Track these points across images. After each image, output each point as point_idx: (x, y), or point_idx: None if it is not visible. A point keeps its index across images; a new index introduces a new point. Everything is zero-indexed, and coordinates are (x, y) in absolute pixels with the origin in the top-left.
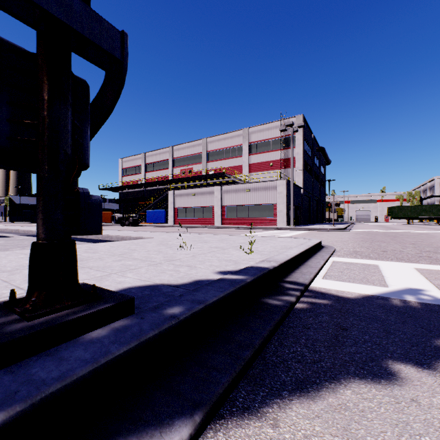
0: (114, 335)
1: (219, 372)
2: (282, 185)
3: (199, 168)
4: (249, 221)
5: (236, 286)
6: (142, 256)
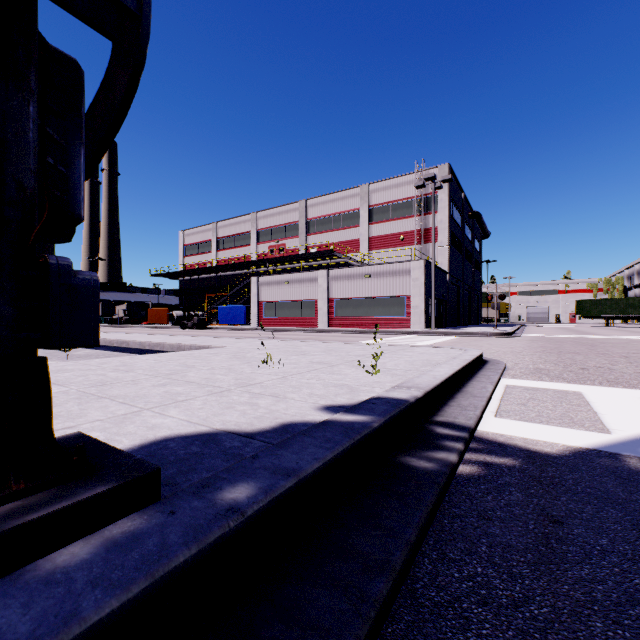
0: (102, 561)
1: (324, 639)
2: (419, 268)
3: (296, 244)
4: (370, 321)
5: (354, 437)
6: (202, 377)
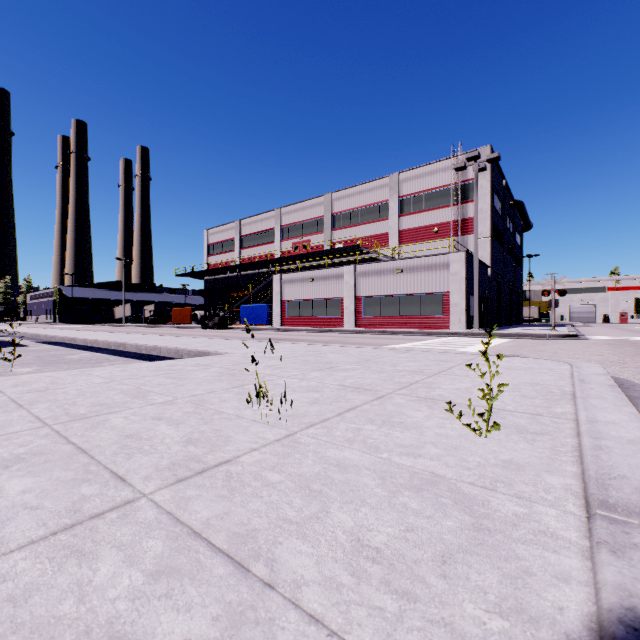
0: None
1: None
2: (459, 261)
3: (320, 240)
4: (402, 321)
5: None
6: (126, 429)
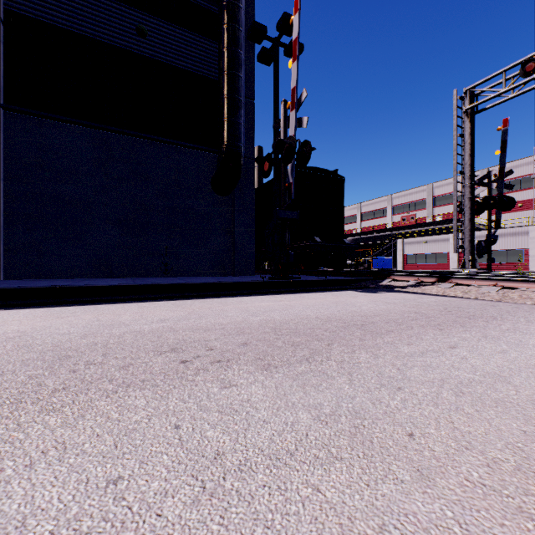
0: None
1: None
2: None
3: (423, 214)
4: (492, 266)
5: None
6: None
